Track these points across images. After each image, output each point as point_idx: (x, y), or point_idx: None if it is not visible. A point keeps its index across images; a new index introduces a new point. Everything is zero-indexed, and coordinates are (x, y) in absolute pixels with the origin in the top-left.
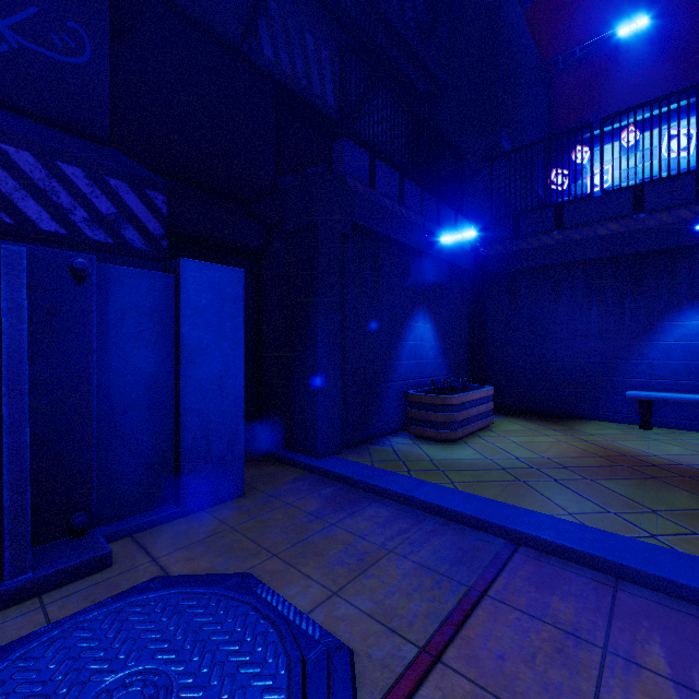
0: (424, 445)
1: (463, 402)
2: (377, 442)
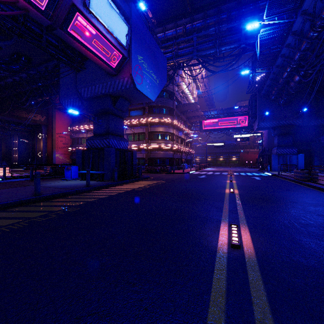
0: None
1: None
2: None
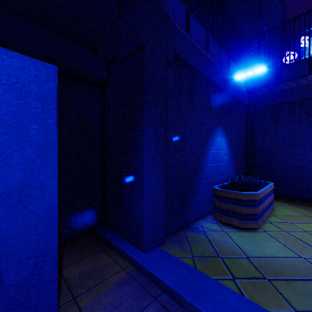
0: (231, 232)
1: (261, 197)
2: (192, 228)
